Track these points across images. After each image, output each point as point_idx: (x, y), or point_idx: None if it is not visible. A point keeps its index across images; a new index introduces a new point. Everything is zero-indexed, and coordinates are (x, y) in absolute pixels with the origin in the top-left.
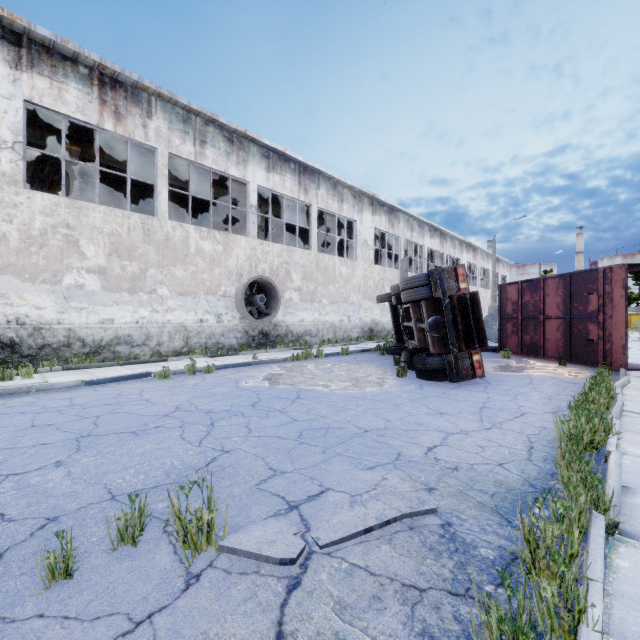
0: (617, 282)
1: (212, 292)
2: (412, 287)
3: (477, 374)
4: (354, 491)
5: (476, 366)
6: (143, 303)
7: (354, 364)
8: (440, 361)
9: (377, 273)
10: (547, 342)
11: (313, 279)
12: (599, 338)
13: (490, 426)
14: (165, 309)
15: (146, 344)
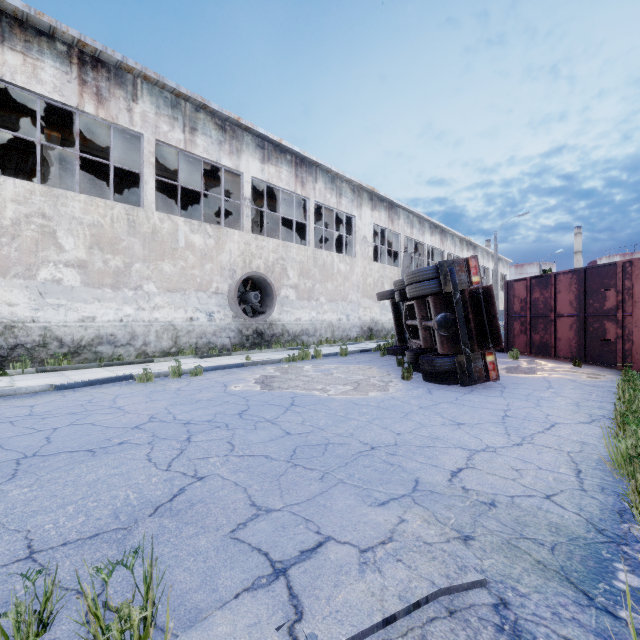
0: (638, 277)
1: (203, 289)
2: (419, 281)
3: (491, 377)
4: (363, 542)
5: (490, 368)
6: (128, 300)
7: (354, 365)
8: (450, 362)
9: (376, 271)
10: (559, 341)
11: (310, 276)
12: (618, 337)
13: (520, 441)
14: (152, 306)
15: (131, 344)
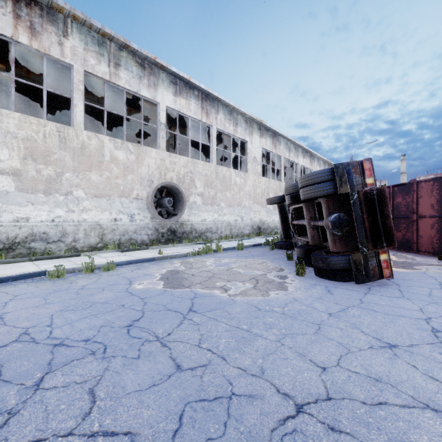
0: None
1: (125, 195)
2: (314, 183)
3: (384, 274)
4: None
5: (383, 266)
6: (59, 203)
7: (250, 259)
8: (345, 260)
9: (264, 183)
10: (420, 238)
11: (213, 186)
12: None
13: None
14: (81, 209)
15: (62, 240)
